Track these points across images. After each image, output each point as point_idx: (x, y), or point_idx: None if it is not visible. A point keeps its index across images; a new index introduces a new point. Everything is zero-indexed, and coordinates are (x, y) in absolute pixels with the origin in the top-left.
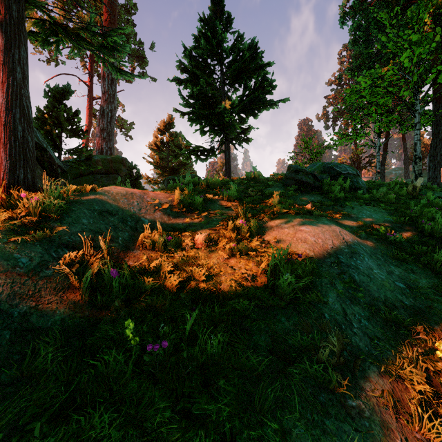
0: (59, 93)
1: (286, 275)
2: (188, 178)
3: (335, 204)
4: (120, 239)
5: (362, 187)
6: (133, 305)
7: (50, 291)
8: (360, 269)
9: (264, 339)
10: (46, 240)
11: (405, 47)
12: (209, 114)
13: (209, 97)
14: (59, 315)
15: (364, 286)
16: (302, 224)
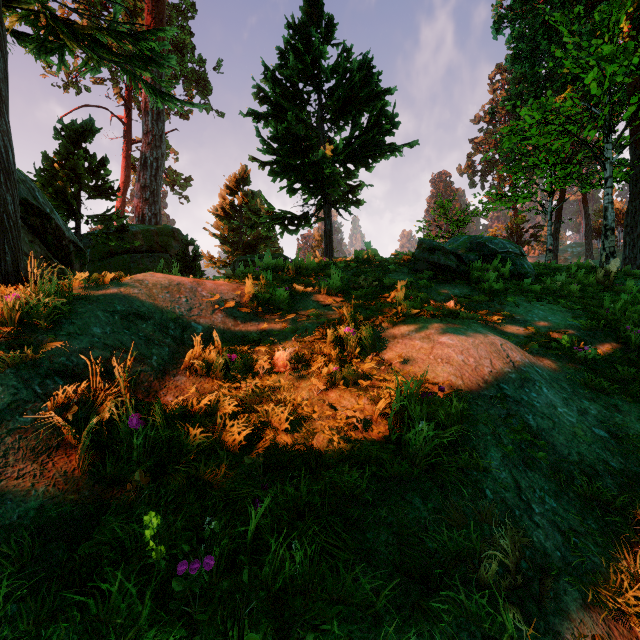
0: (76, 132)
1: (420, 424)
2: (268, 259)
3: (490, 299)
4: (155, 359)
5: (528, 273)
6: (165, 477)
7: (24, 453)
8: (536, 407)
9: (384, 539)
10: (27, 365)
11: (591, 66)
12: (301, 165)
13: (301, 139)
14: (35, 499)
15: (546, 437)
16: (443, 332)
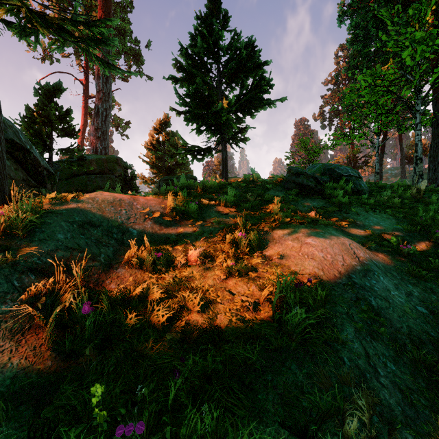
0: (49, 91)
1: (295, 308)
2: (183, 181)
3: (339, 209)
4: (102, 256)
5: (364, 190)
6: (109, 350)
7: (4, 333)
8: (376, 291)
9: (271, 399)
10: (8, 264)
11: (406, 46)
12: (206, 114)
13: (206, 96)
14: (11, 370)
15: (384, 314)
16: (308, 235)
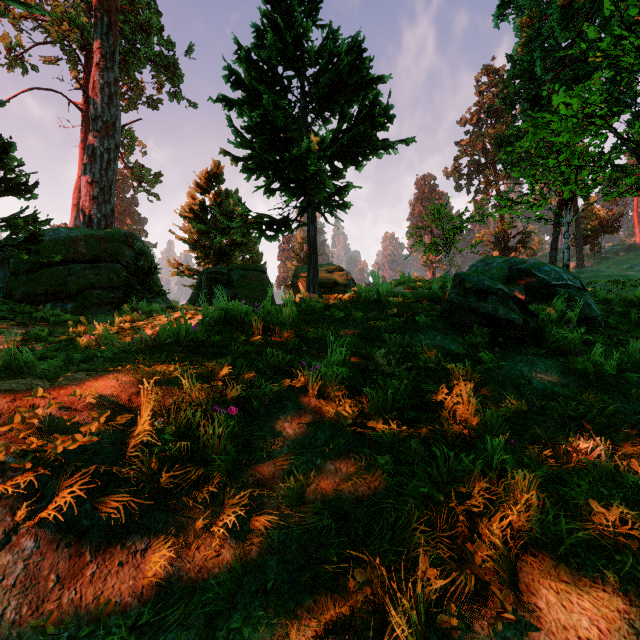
0: None
1: None
2: (221, 303)
3: (610, 397)
4: None
5: (598, 317)
6: None
7: None
8: None
9: None
10: None
11: (636, 47)
12: (280, 161)
13: (280, 129)
14: None
15: None
16: None
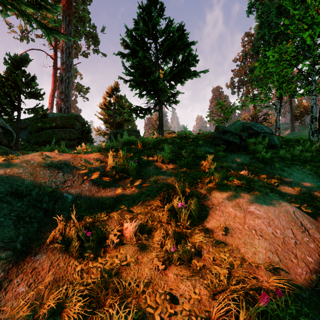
0: (17, 61)
1: None
2: (126, 137)
3: (264, 165)
4: (20, 238)
5: (277, 144)
6: None
7: None
8: None
9: None
10: None
11: (305, 29)
12: (146, 81)
13: (146, 67)
14: None
15: None
16: (249, 202)
